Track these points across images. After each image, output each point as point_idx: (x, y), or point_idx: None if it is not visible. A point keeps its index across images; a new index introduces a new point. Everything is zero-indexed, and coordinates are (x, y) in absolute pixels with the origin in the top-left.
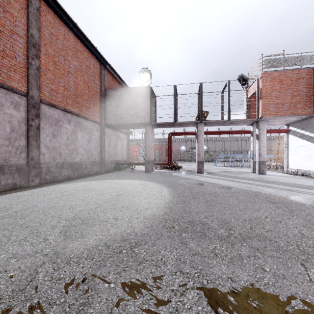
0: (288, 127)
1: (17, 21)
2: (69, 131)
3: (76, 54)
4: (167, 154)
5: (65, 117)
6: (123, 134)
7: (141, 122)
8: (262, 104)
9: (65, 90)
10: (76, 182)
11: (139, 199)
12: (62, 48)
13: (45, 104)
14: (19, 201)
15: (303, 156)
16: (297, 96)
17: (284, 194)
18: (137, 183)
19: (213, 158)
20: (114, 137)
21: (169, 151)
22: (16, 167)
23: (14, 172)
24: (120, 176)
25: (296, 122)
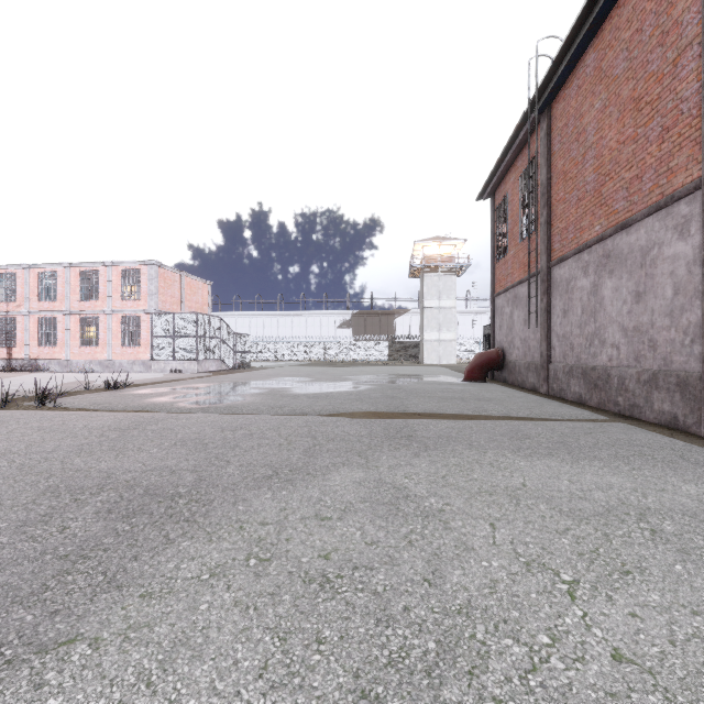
0: None
1: None
2: None
3: None
4: None
5: None
6: None
7: None
8: None
9: None
10: None
11: None
12: None
13: None
14: None
15: None
16: None
17: None
18: None
19: None
20: None
21: None
22: None
23: None
24: None
25: None
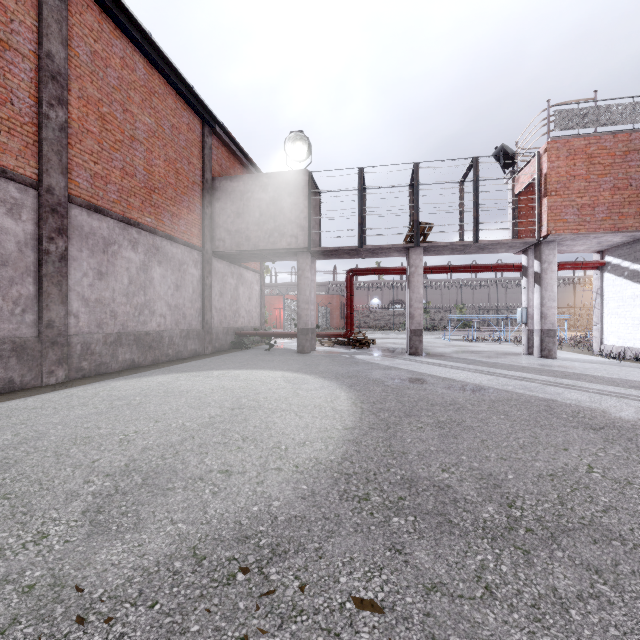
0: (603, 258)
1: (16, 21)
2: (134, 266)
3: (149, 100)
4: (343, 315)
5: (126, 234)
6: (251, 273)
7: (289, 248)
8: (548, 208)
9: (124, 176)
10: (148, 376)
11: (284, 418)
12: (117, 86)
13: (80, 206)
14: (10, 424)
15: (638, 318)
16: (624, 190)
17: (613, 406)
18: (280, 378)
19: (438, 322)
20: (232, 278)
21: (347, 308)
22: (12, 344)
23: (8, 355)
24: (244, 362)
25: (621, 247)
